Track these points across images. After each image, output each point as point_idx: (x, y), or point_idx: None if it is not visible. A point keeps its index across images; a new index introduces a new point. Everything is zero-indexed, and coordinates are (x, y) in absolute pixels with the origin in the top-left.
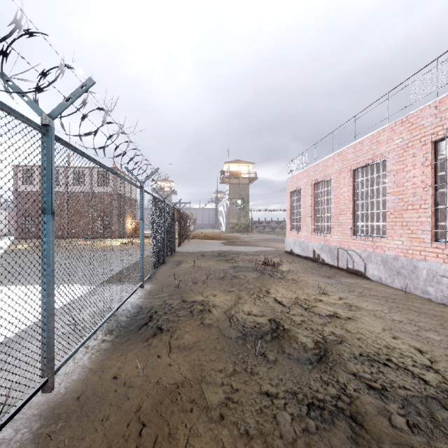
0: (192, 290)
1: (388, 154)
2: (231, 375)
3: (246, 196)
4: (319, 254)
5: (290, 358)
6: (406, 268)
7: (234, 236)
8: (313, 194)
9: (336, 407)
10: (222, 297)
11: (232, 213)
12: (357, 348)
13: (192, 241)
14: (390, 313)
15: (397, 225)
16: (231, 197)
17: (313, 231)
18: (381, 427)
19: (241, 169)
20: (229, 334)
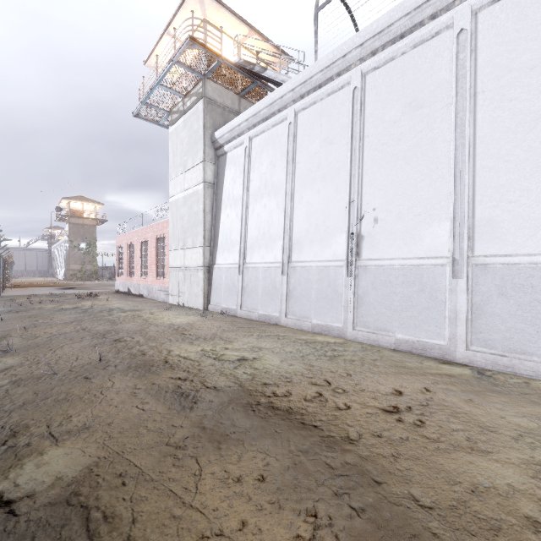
0: (31, 305)
1: (149, 239)
2: (52, 312)
3: (92, 239)
4: (130, 289)
5: (75, 310)
6: (151, 289)
7: (74, 284)
8: (128, 252)
9: (81, 311)
10: (51, 305)
11: (73, 257)
12: (101, 307)
13: (15, 289)
14: (128, 303)
15: (151, 271)
16: (72, 239)
17: (129, 275)
18: (90, 311)
19: (87, 207)
20: (53, 309)
